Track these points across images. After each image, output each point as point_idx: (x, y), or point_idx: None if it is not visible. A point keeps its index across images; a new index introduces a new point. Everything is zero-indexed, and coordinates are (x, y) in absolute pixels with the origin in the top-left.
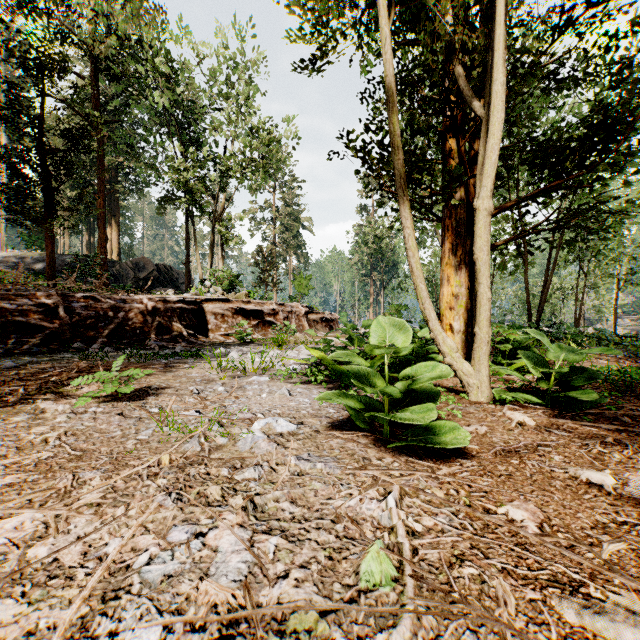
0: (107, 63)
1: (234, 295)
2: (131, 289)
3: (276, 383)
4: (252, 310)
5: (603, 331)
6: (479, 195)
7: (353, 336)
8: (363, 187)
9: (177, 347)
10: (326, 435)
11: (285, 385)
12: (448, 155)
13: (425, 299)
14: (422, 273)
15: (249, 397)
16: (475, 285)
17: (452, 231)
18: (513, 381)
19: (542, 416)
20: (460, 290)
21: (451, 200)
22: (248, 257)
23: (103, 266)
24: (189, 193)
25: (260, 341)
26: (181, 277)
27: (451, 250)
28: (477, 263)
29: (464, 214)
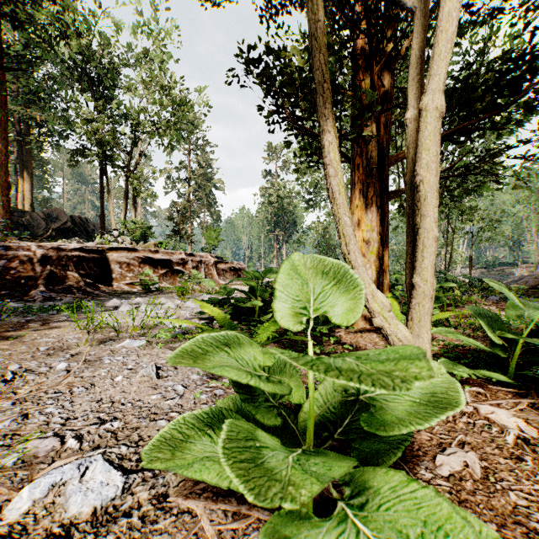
0: (8, 6)
1: (143, 245)
2: (27, 237)
3: (152, 350)
4: (160, 259)
5: (472, 278)
6: (427, 88)
7: (255, 286)
8: (268, 155)
9: (65, 298)
10: (177, 517)
11: (163, 353)
12: (359, 86)
13: (349, 238)
14: (346, 201)
15: (95, 382)
16: (416, 219)
17: (363, 170)
18: (441, 340)
19: (527, 409)
20: (372, 235)
21: (362, 136)
22: (164, 212)
23: (6, 214)
24: (99, 145)
25: (166, 290)
26: (97, 229)
27: (362, 191)
28: (421, 187)
29: (375, 152)
